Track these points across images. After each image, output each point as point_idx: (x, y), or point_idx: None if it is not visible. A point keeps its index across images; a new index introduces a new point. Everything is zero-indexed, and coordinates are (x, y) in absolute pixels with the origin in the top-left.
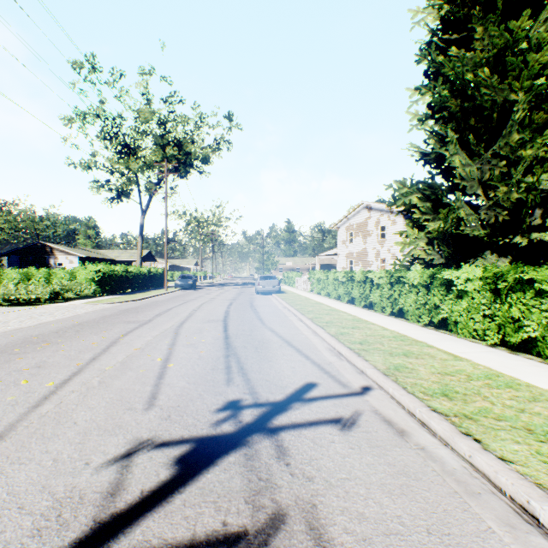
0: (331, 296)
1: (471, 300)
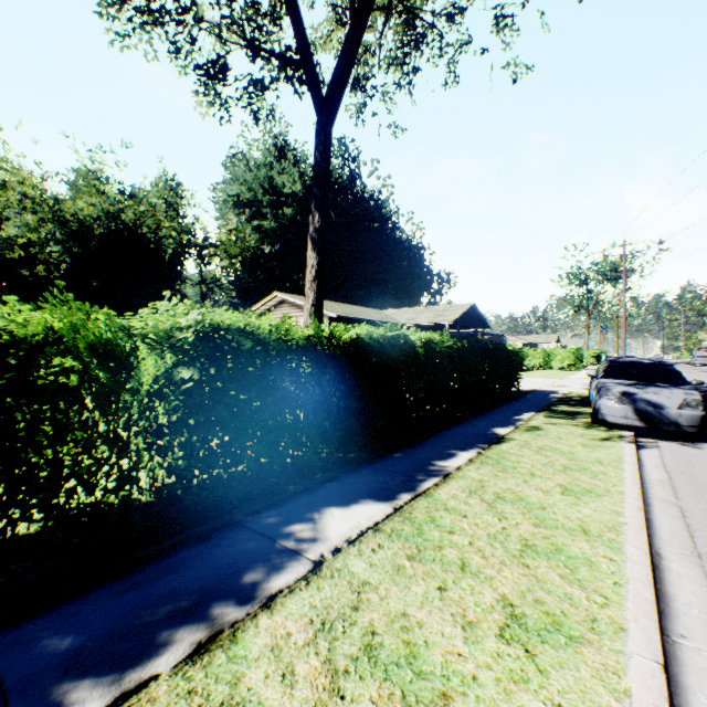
0: None
1: None
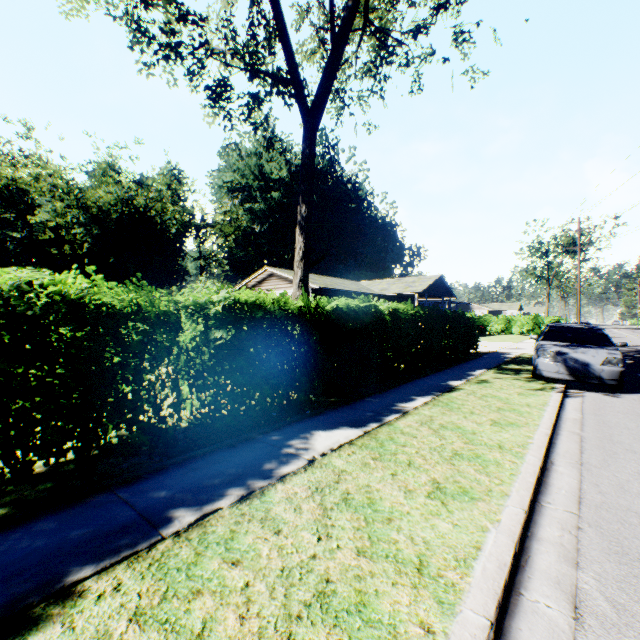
0: None
1: None
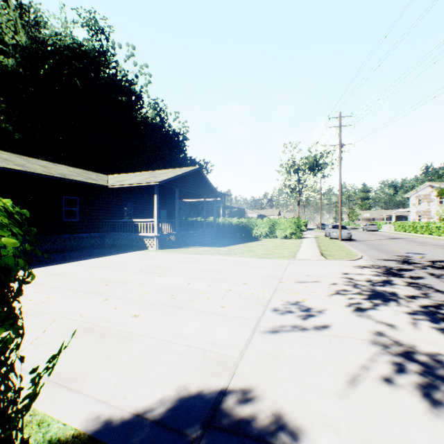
0: (406, 232)
1: (443, 229)
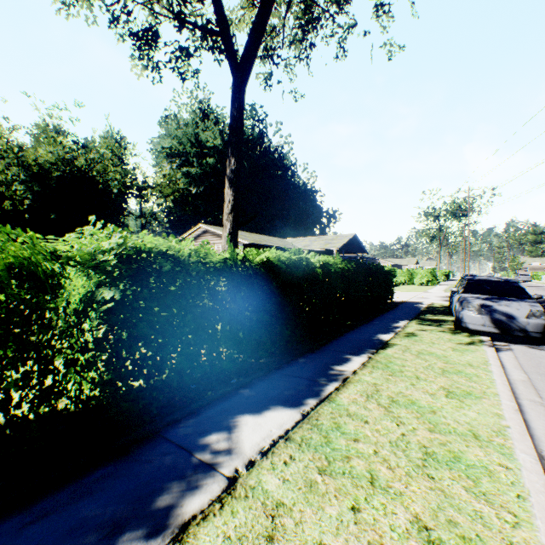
0: None
1: None
